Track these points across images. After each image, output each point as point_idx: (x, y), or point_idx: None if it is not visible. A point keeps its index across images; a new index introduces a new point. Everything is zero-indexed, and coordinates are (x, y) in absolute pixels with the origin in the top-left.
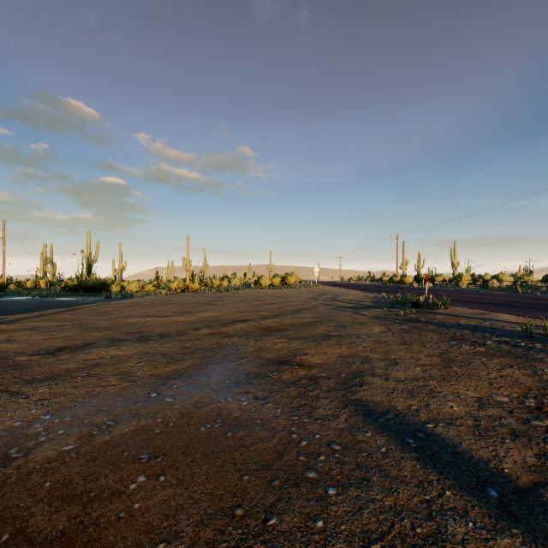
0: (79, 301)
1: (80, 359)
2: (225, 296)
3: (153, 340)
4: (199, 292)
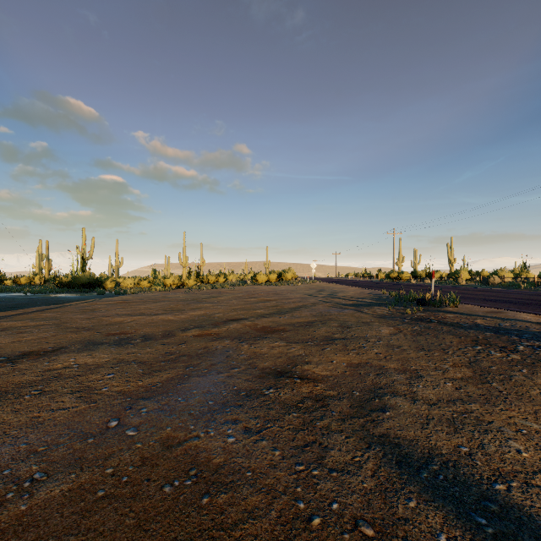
0: (69, 298)
1: (40, 368)
2: (220, 293)
3: (134, 343)
4: (195, 288)
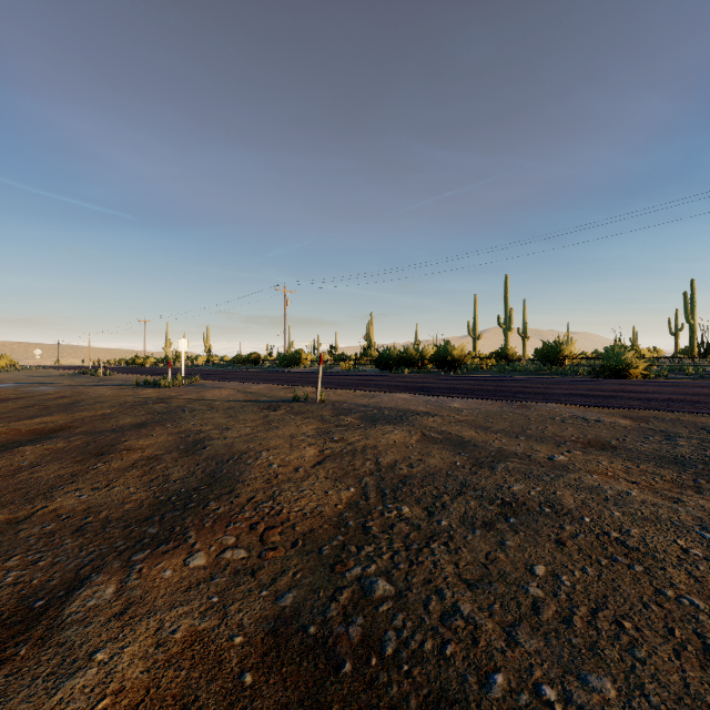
0: None
1: None
2: None
3: None
4: None
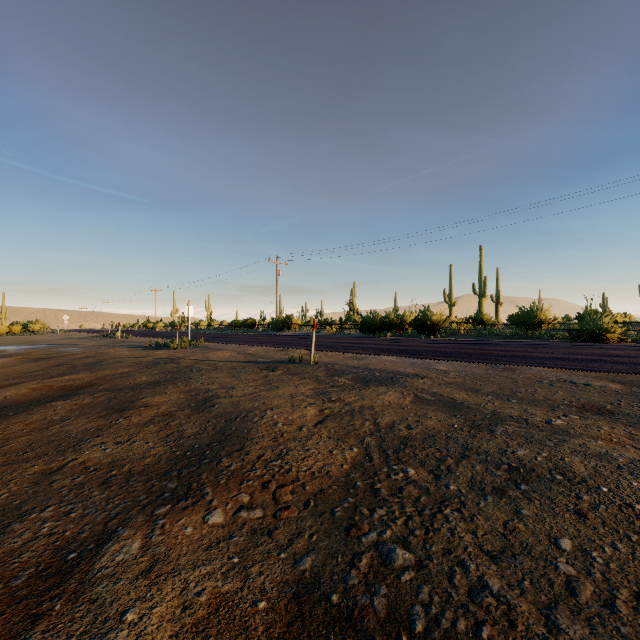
0: None
1: None
2: None
3: None
4: None
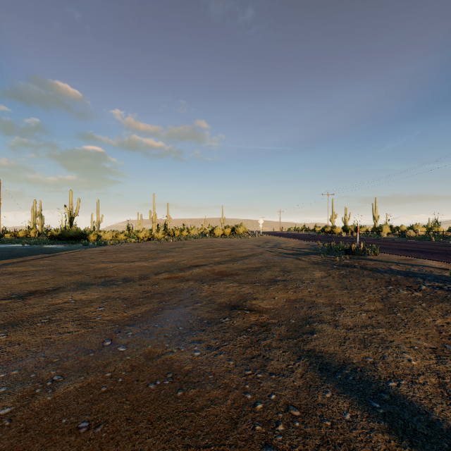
0: (60, 248)
1: (45, 303)
2: (184, 244)
3: (117, 284)
4: (163, 240)
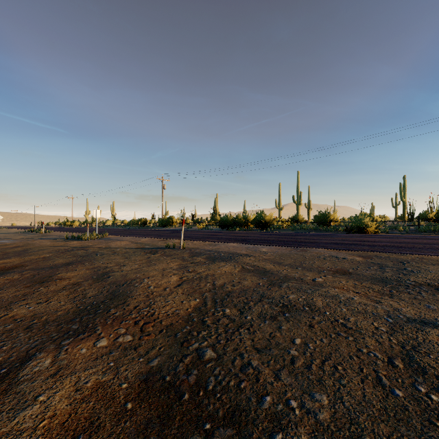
0: None
1: None
2: None
3: None
4: None
